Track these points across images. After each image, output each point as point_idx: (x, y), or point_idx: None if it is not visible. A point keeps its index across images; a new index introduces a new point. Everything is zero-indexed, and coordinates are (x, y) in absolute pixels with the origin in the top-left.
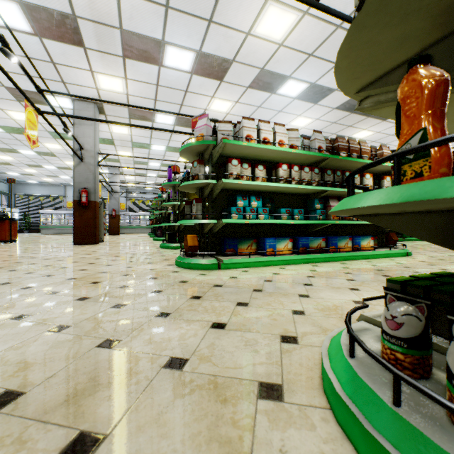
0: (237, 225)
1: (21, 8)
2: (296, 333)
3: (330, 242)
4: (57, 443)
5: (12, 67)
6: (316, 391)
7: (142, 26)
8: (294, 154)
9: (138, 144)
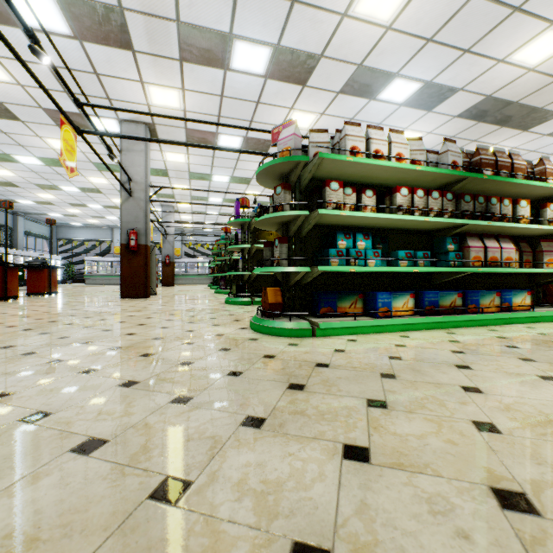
0: (333, 274)
1: (57, 3)
2: (518, 483)
3: (468, 299)
4: None
5: (49, 82)
6: None
7: (204, 15)
8: (416, 174)
9: (197, 175)
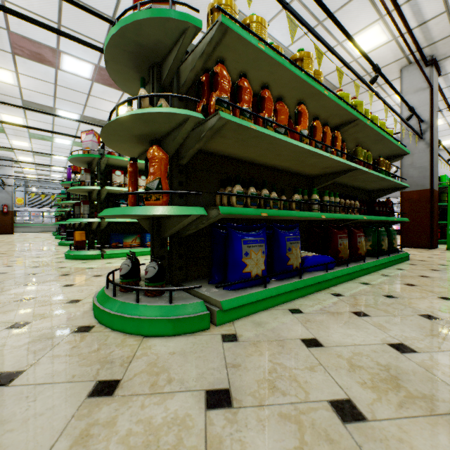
0: (125, 223)
1: None
2: None
3: None
4: None
5: None
6: None
7: (33, 33)
8: None
9: (37, 135)
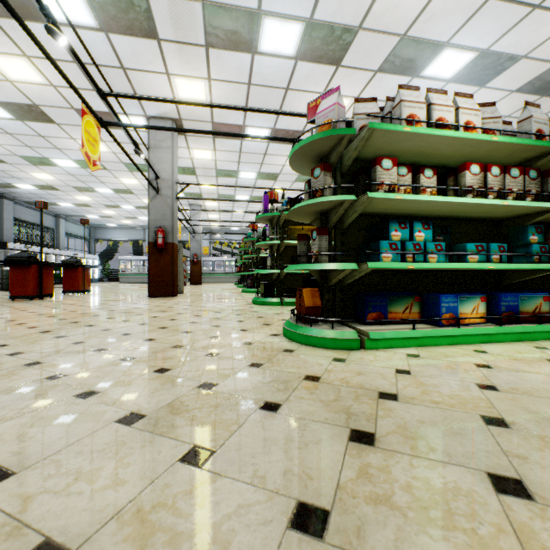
0: (381, 272)
1: None
2: None
3: None
4: None
5: (79, 81)
6: None
7: None
8: (490, 147)
9: (223, 172)
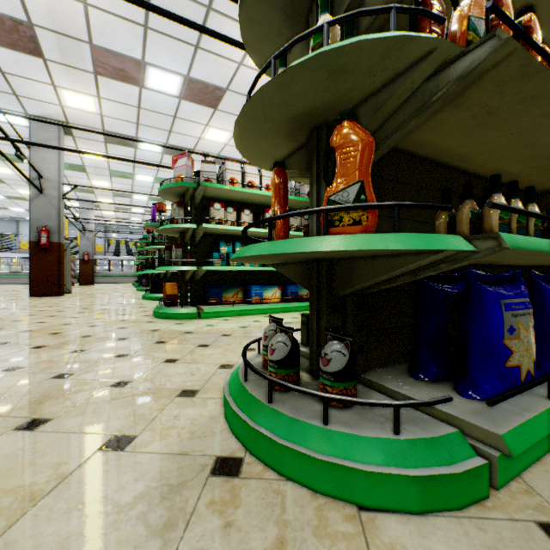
0: (223, 272)
1: None
2: (236, 363)
3: None
4: (15, 424)
5: None
6: (223, 391)
7: (117, 43)
8: None
9: (118, 173)
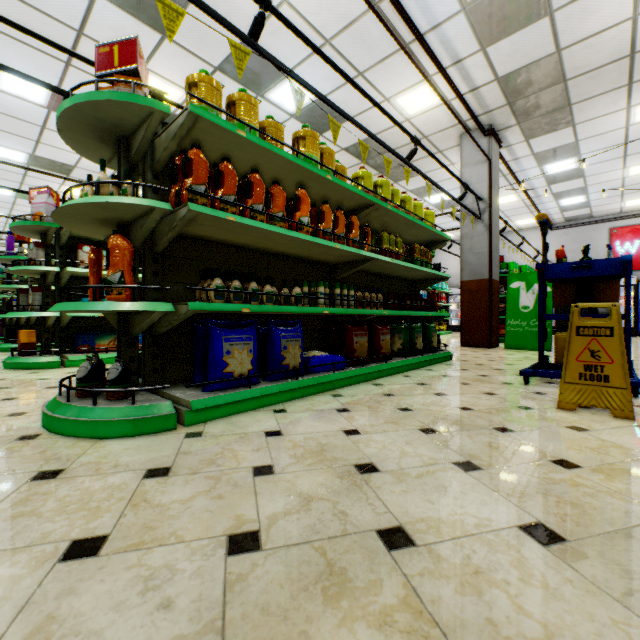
0: (99, 318)
1: None
2: None
3: None
4: None
5: None
6: None
7: None
8: None
9: None
